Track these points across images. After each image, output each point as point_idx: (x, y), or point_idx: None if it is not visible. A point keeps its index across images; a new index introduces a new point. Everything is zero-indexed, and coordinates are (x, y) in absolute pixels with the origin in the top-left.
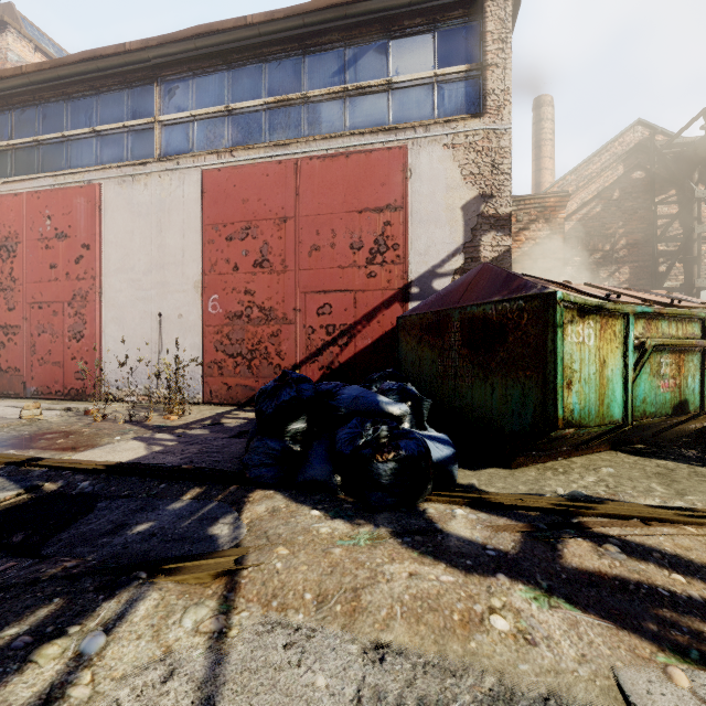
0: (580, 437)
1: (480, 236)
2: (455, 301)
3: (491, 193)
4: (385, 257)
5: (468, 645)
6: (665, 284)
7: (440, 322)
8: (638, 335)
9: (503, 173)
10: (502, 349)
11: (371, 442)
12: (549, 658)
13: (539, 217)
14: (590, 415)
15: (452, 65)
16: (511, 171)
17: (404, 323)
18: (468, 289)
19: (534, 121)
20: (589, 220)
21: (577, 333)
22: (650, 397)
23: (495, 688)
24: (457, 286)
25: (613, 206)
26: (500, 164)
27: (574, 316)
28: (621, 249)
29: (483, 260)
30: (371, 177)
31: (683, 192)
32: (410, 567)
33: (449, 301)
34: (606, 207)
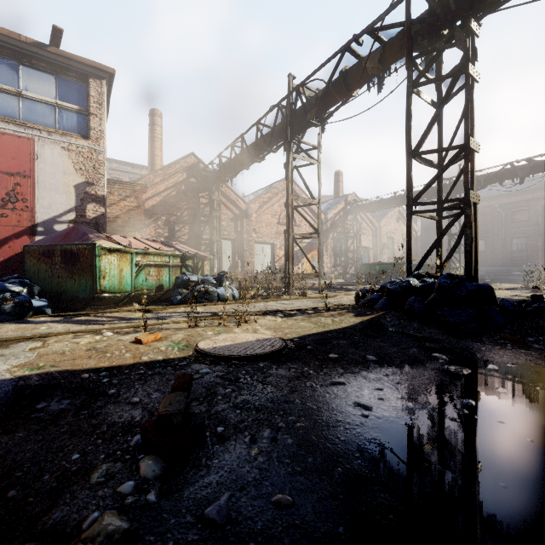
0: (115, 299)
1: (86, 204)
2: (59, 241)
3: (93, 182)
4: (16, 205)
5: (32, 331)
6: (204, 236)
7: (51, 251)
8: (139, 260)
9: (100, 174)
10: (79, 264)
11: (1, 299)
12: (55, 329)
13: (132, 195)
14: (115, 289)
15: (69, 102)
16: (105, 174)
17: (28, 250)
18: (66, 236)
19: (150, 123)
20: (170, 197)
21: (108, 259)
22: (145, 283)
23: (37, 333)
24: (61, 233)
25: (182, 193)
26: (98, 169)
27: (106, 252)
28: (185, 216)
29: (88, 218)
30: (3, 150)
31: (208, 195)
32: (16, 325)
33: (56, 241)
34: (178, 193)
